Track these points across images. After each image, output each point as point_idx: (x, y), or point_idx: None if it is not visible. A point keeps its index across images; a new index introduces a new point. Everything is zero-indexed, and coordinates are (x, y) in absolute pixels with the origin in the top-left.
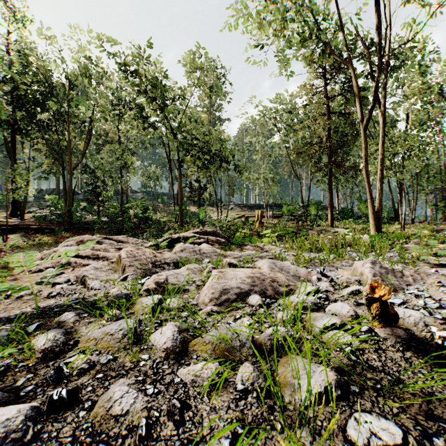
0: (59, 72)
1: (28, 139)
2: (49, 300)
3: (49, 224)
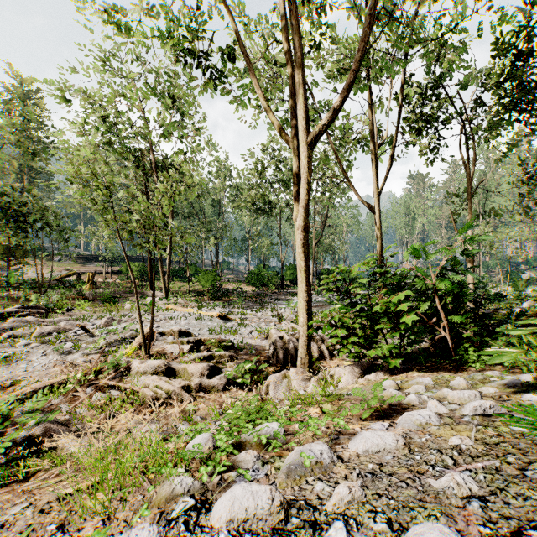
0: None
1: None
2: None
3: None
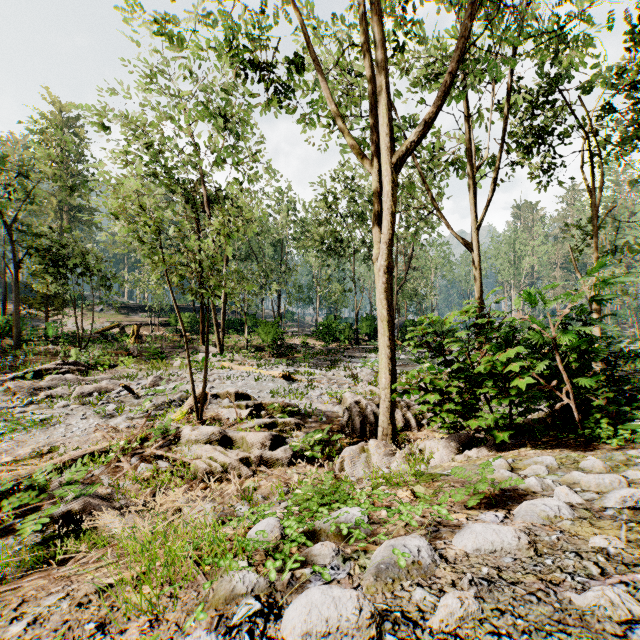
0: None
1: None
2: None
3: None
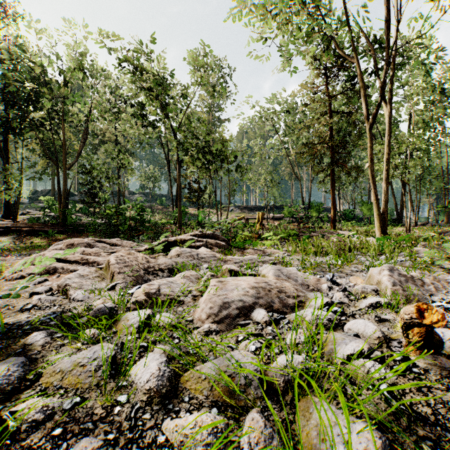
0: (53, 69)
1: (22, 138)
2: (23, 314)
3: (42, 226)
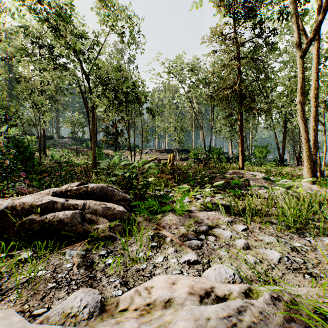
0: None
1: None
2: None
3: None
